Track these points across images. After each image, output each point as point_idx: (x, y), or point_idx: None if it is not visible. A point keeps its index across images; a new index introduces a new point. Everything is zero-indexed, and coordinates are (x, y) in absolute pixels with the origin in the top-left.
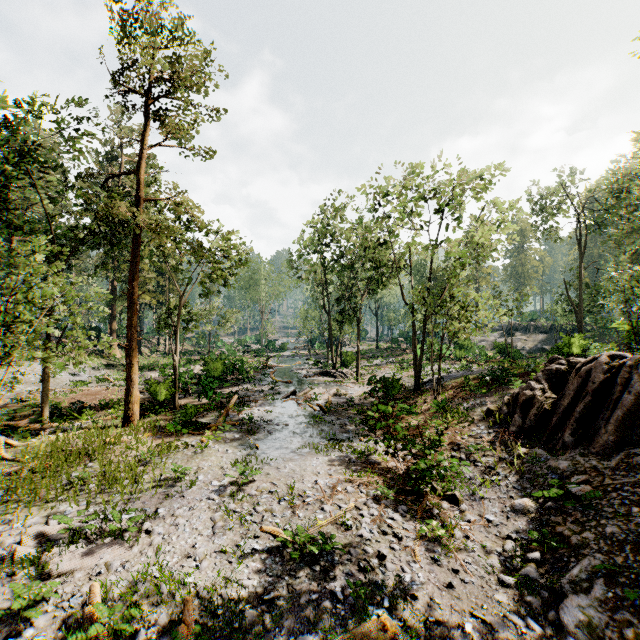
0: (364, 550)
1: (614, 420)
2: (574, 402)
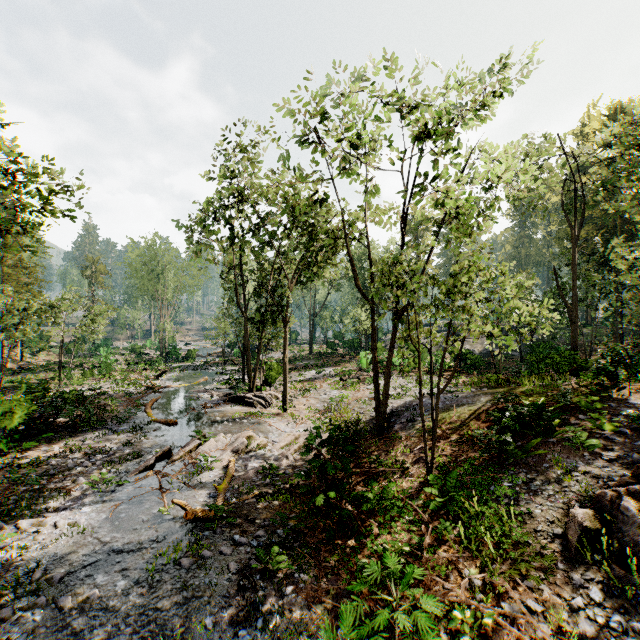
0: None
1: None
2: None
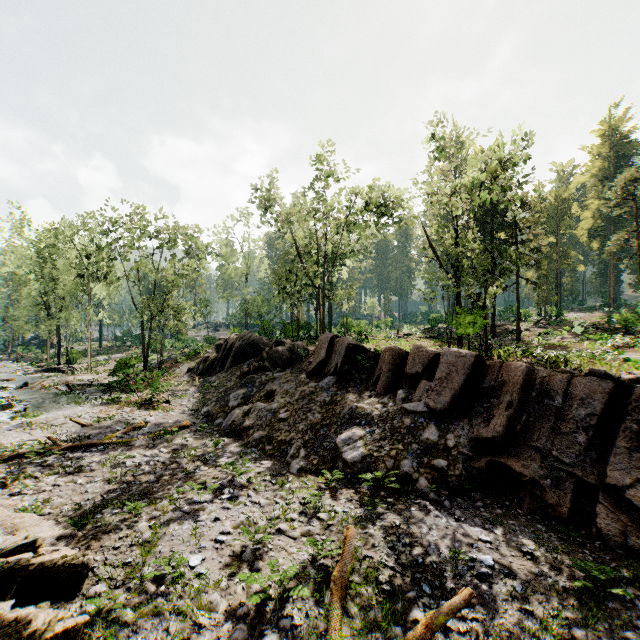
0: (127, 419)
1: (231, 358)
2: (222, 355)
